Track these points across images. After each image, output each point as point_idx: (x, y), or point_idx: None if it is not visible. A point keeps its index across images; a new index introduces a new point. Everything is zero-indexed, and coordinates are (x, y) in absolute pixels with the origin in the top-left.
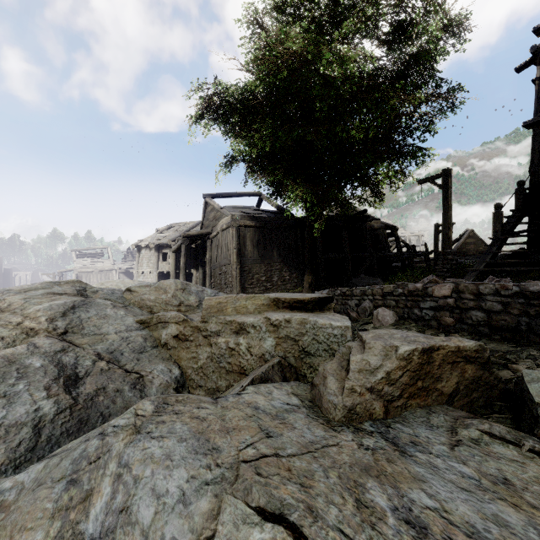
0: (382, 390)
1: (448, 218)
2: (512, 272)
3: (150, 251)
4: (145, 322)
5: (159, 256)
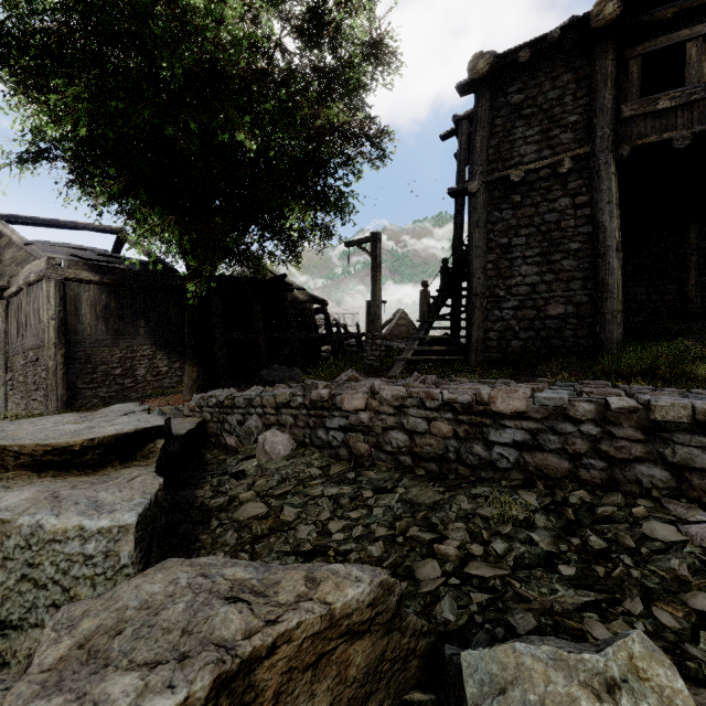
0: None
1: (377, 293)
2: (438, 362)
3: None
4: None
5: None
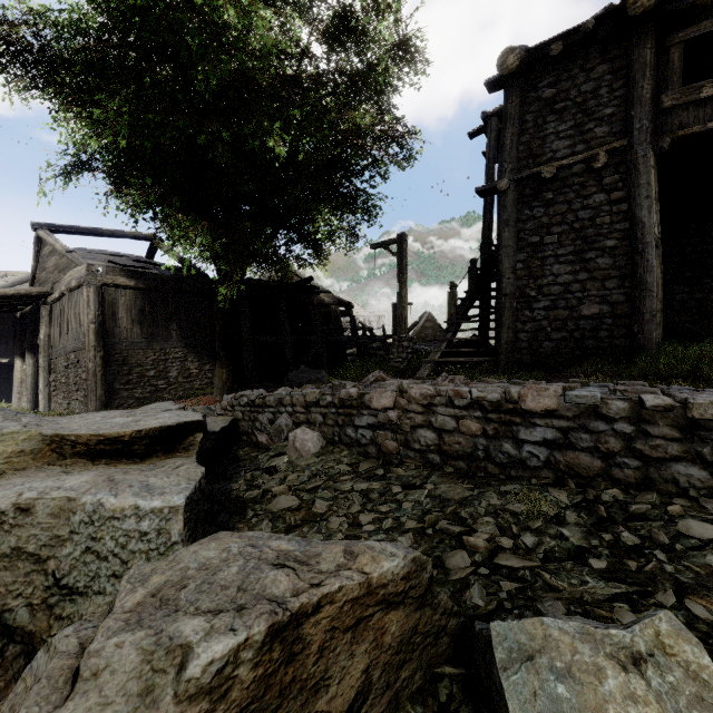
0: None
1: (404, 295)
2: (466, 364)
3: None
4: None
5: None
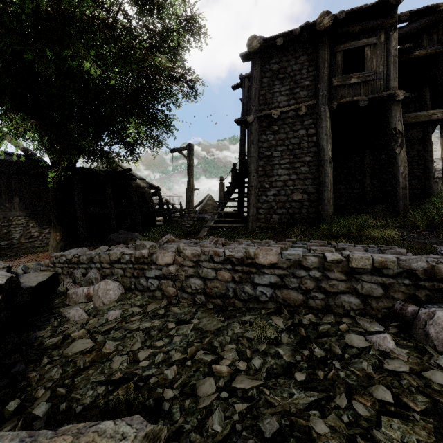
0: None
1: (191, 183)
2: (229, 228)
3: None
4: None
5: None
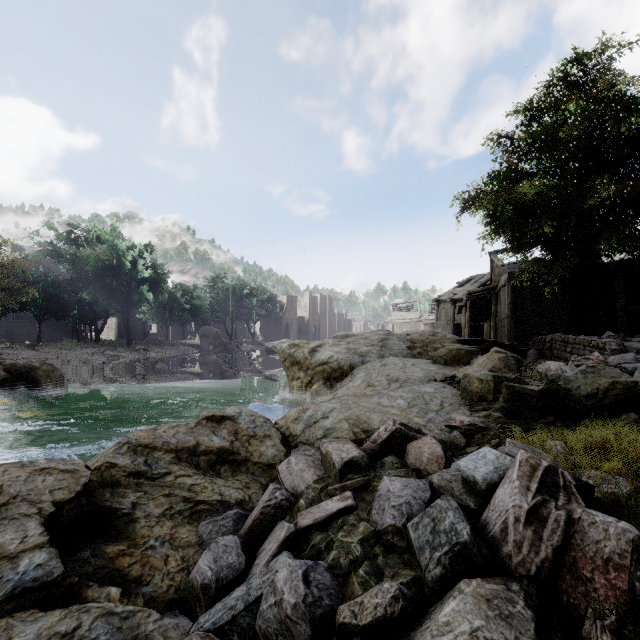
0: (443, 358)
1: None
2: None
3: (447, 305)
4: (409, 347)
5: (454, 310)
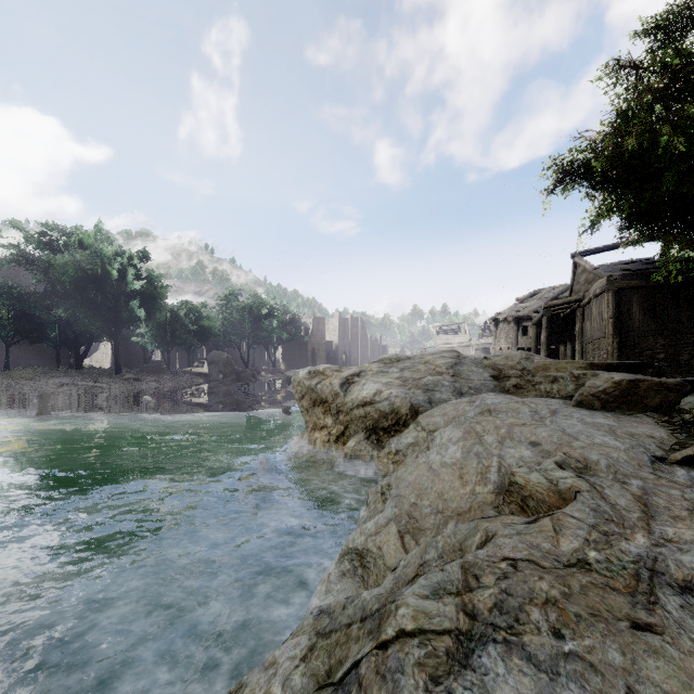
0: (600, 396)
1: None
2: None
3: (508, 325)
4: (495, 377)
5: (518, 330)
